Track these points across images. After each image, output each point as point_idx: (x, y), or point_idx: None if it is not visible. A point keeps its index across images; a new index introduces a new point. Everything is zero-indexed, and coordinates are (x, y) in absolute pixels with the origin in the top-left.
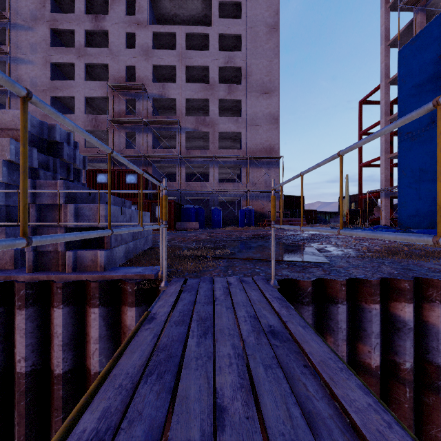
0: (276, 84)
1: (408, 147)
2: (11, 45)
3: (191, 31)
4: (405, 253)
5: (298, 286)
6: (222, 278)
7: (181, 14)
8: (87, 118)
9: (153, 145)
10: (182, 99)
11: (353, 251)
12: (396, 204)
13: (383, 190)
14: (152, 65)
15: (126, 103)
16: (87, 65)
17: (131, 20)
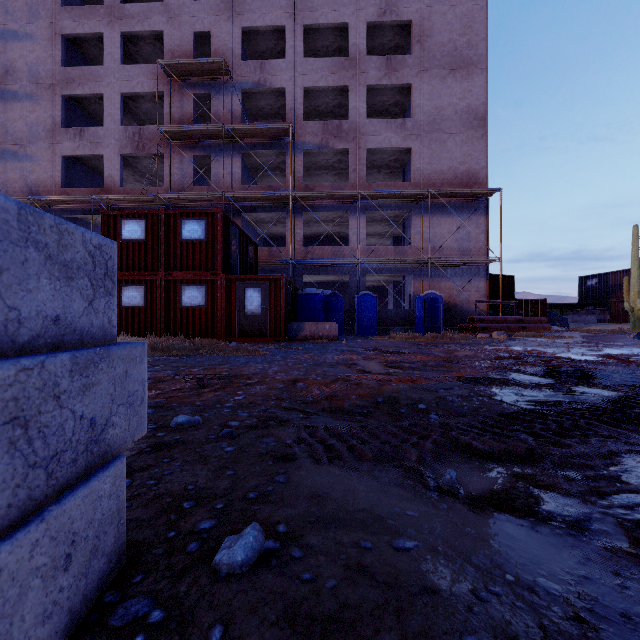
0: (482, 50)
1: None
2: None
3: None
4: None
5: None
6: None
7: None
8: (124, 133)
9: (243, 182)
10: (298, 89)
11: None
12: None
13: None
14: (241, 29)
15: (194, 103)
16: (127, 38)
17: None
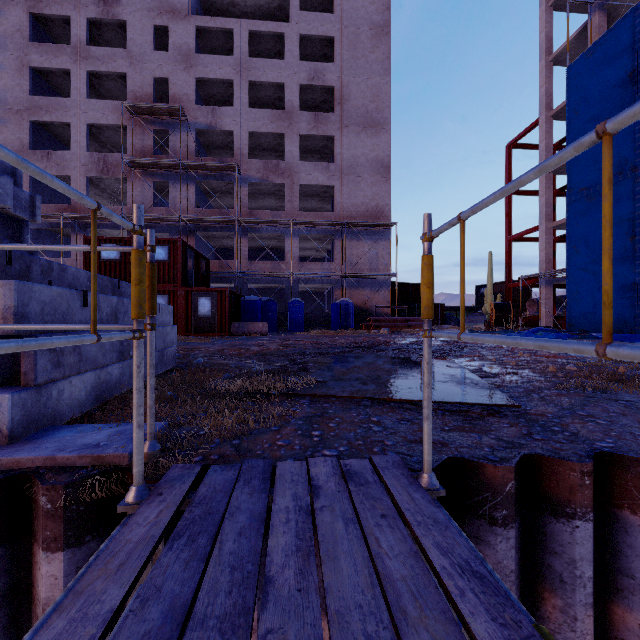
0: (386, 114)
1: (583, 210)
2: None
3: (257, 28)
4: (627, 377)
5: (481, 479)
6: (298, 462)
7: (242, 2)
8: (90, 158)
9: (197, 204)
10: (244, 133)
11: (537, 375)
12: (559, 297)
13: (543, 275)
14: (196, 79)
15: (154, 136)
16: (92, 74)
17: (163, 6)
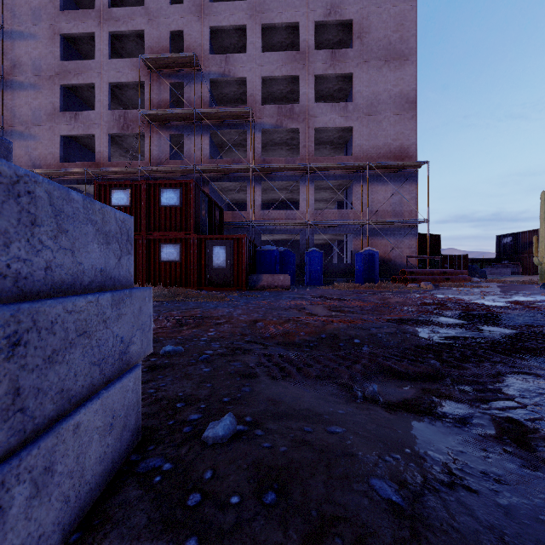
0: (412, 44)
1: None
2: (6, 12)
3: None
4: None
5: None
6: None
7: None
8: (112, 116)
9: (211, 157)
10: (257, 78)
11: None
12: None
13: None
14: (209, 28)
15: (170, 90)
16: (114, 37)
17: None
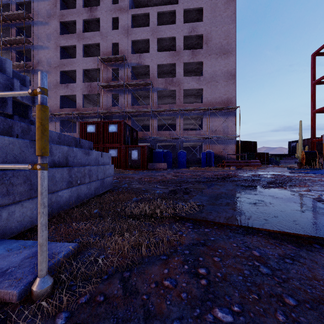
0: (233, 45)
1: None
2: (34, 36)
3: (162, 10)
4: None
5: None
6: None
7: None
8: (84, 85)
9: (132, 103)
10: (155, 65)
11: None
12: None
13: None
14: (131, 41)
15: (112, 72)
16: (85, 46)
17: (116, 7)
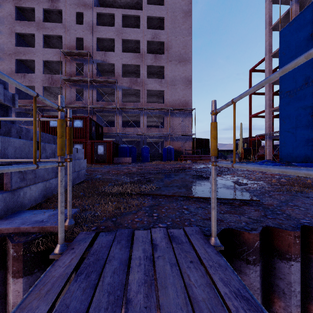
0: (190, 55)
1: (287, 102)
2: None
3: (126, 13)
4: (312, 185)
5: (241, 240)
6: (145, 230)
7: (119, 0)
8: (44, 77)
9: (97, 99)
10: (120, 64)
11: (266, 184)
12: (275, 145)
13: (267, 134)
14: (96, 38)
15: (76, 66)
16: (45, 36)
17: (80, 2)
